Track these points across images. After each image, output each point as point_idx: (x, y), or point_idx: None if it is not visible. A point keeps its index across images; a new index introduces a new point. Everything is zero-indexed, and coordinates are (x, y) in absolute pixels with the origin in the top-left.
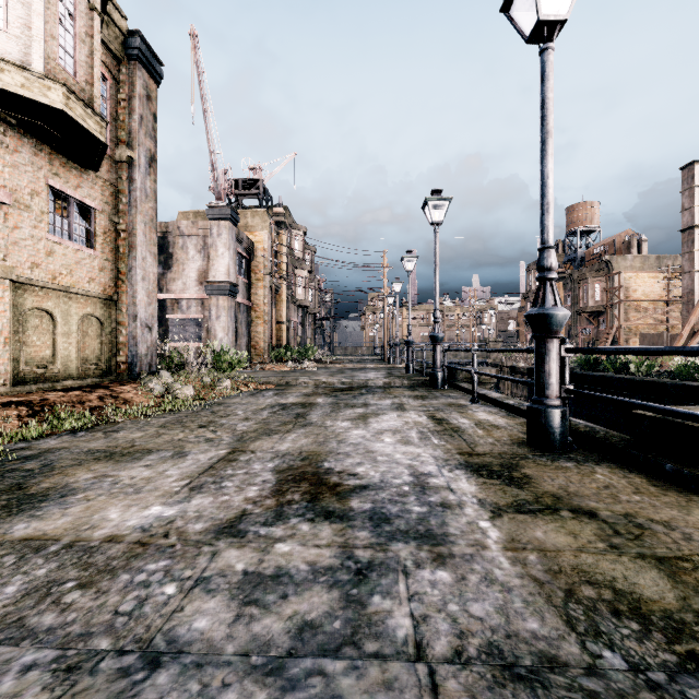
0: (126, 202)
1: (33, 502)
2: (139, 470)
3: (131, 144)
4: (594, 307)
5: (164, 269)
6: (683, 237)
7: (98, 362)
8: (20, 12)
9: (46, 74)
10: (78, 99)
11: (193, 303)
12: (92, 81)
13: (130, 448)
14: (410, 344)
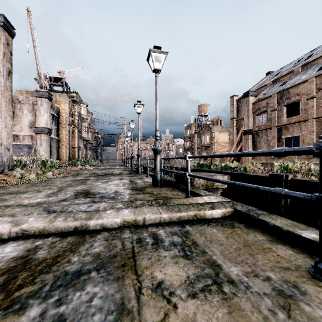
0: None
1: None
2: (27, 195)
3: None
4: (206, 144)
5: None
6: (231, 121)
7: None
8: None
9: None
10: None
11: (26, 137)
12: None
13: (18, 191)
14: (132, 158)
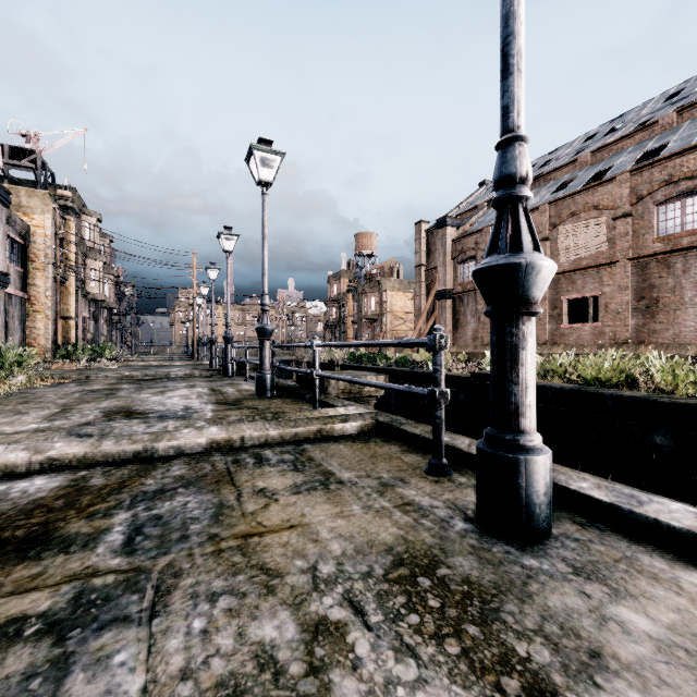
0: None
1: None
2: None
3: None
4: (371, 315)
5: None
6: (416, 271)
7: None
8: None
9: None
10: None
11: None
12: None
13: None
14: (213, 343)
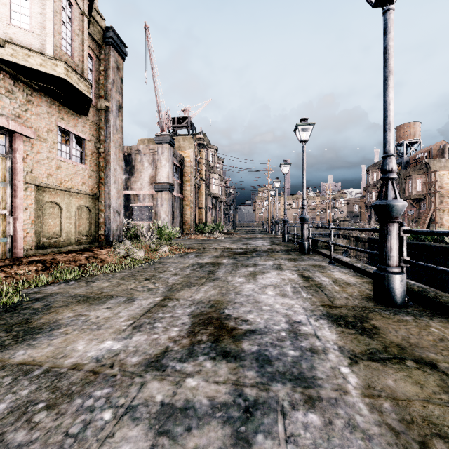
0: (104, 134)
1: (32, 334)
2: (102, 311)
3: (107, 98)
4: (416, 195)
5: (129, 175)
6: None
7: (88, 234)
8: (39, 19)
9: (54, 57)
10: (73, 71)
11: (147, 196)
12: (82, 59)
13: (100, 294)
14: (285, 222)
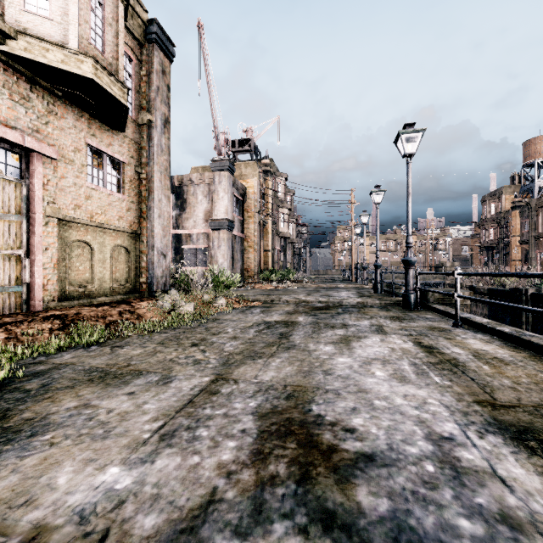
0: (146, 156)
1: None
2: (120, 399)
3: (150, 110)
4: None
5: (180, 211)
6: None
7: (126, 282)
8: (61, 3)
9: (79, 50)
10: (104, 70)
11: (201, 236)
12: (117, 57)
13: (124, 368)
14: (378, 267)
